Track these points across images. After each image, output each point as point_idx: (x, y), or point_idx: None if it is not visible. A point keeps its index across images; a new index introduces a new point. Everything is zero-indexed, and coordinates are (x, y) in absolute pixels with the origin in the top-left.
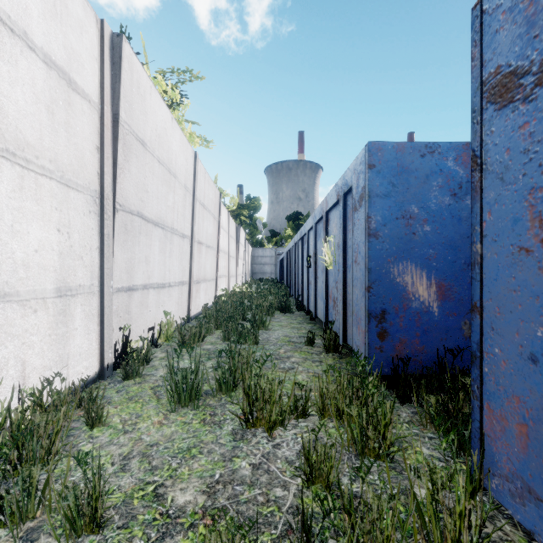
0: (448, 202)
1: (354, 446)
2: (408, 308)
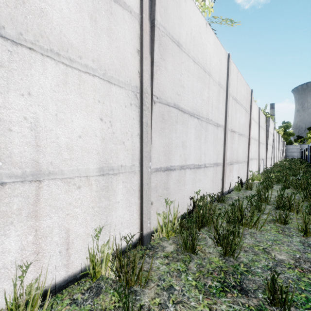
0: None
1: None
2: None
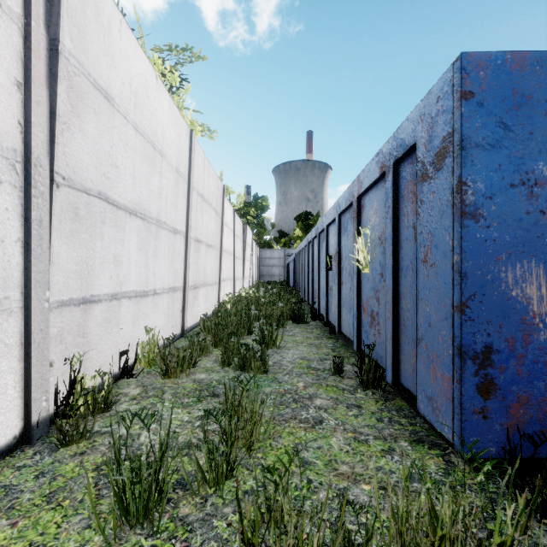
0: None
1: None
2: (532, 342)
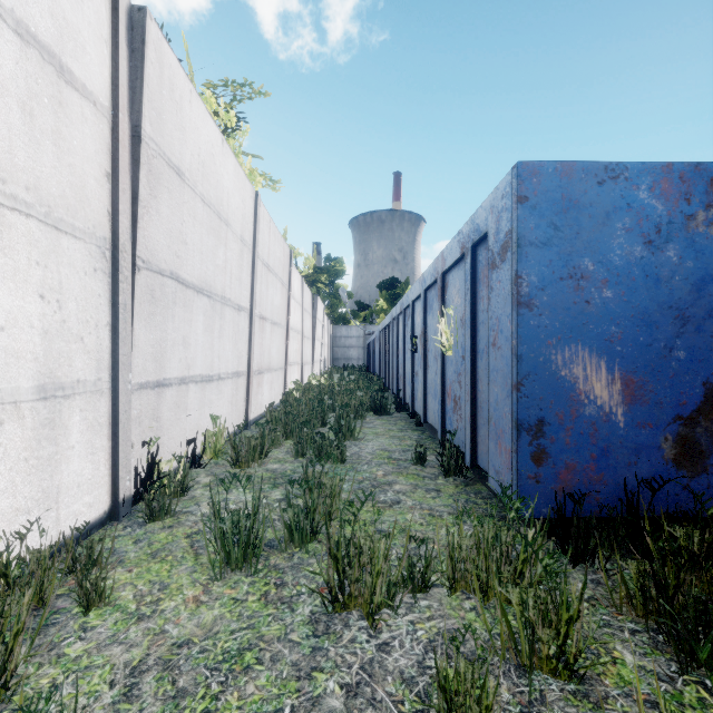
0: (639, 253)
1: (513, 651)
2: (578, 416)
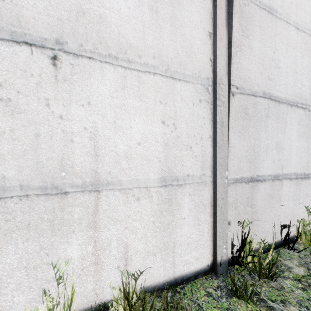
0: None
1: None
2: None
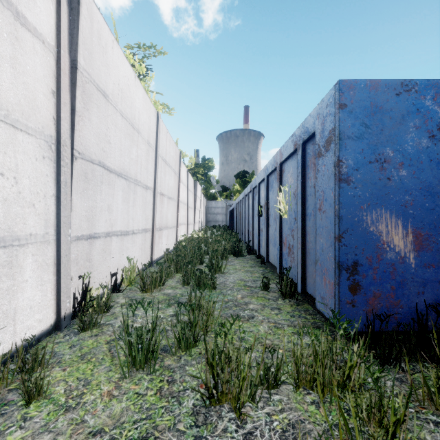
0: (426, 144)
1: None
2: (382, 259)
